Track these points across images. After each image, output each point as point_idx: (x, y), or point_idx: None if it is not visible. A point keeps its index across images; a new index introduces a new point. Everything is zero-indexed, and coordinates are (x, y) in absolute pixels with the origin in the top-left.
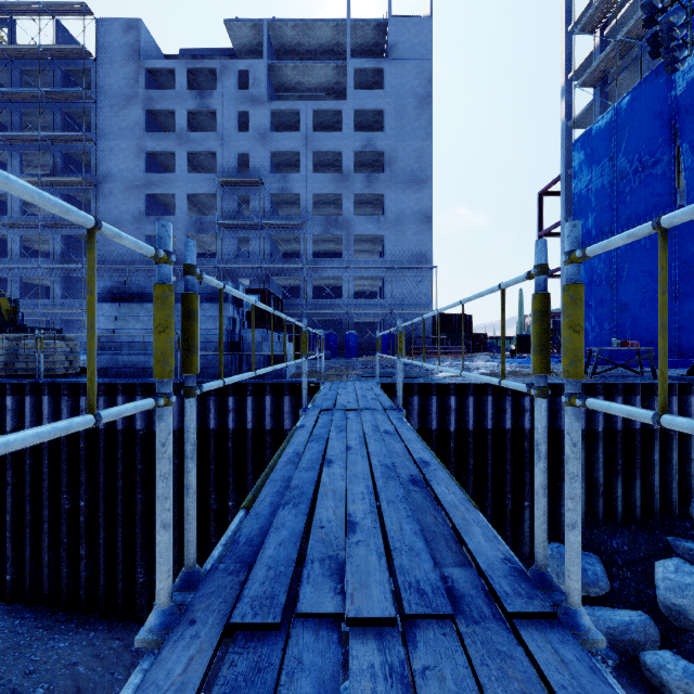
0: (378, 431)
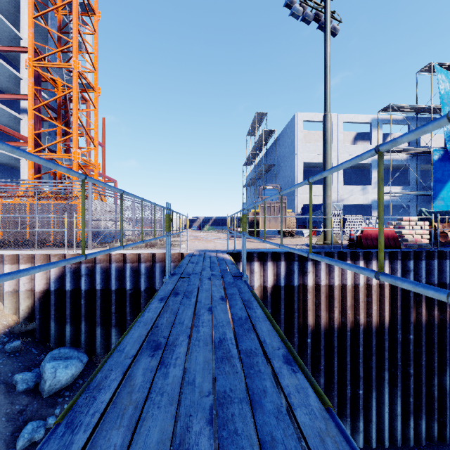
0: (168, 344)
